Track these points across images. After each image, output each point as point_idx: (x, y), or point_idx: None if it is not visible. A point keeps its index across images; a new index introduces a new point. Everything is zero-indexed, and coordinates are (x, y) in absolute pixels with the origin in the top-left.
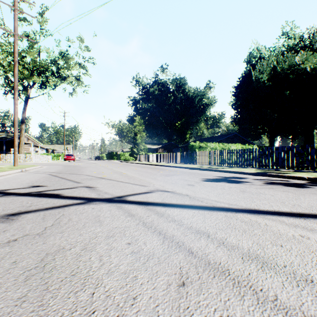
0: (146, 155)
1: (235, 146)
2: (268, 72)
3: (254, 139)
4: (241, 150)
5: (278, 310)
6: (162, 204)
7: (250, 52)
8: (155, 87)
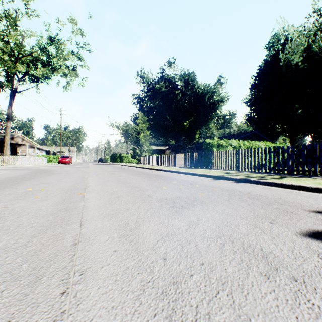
0: (150, 157)
1: (263, 145)
2: (300, 53)
3: (272, 140)
4: (292, 147)
5: None
6: None
7: (272, 36)
8: (162, 84)
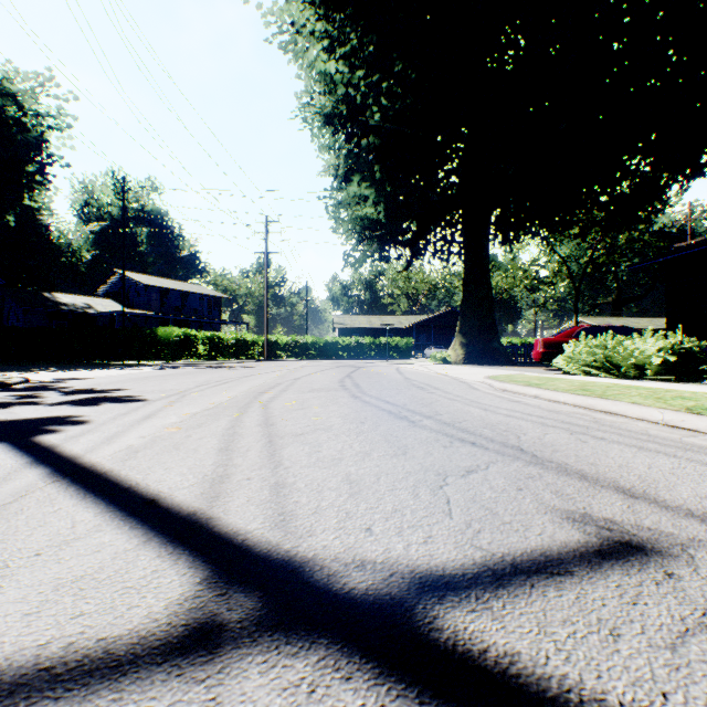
0: None
1: None
2: None
3: None
4: None
5: (271, 427)
6: (148, 508)
7: None
8: None
